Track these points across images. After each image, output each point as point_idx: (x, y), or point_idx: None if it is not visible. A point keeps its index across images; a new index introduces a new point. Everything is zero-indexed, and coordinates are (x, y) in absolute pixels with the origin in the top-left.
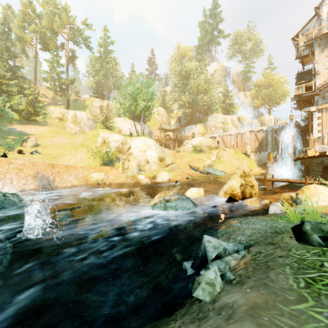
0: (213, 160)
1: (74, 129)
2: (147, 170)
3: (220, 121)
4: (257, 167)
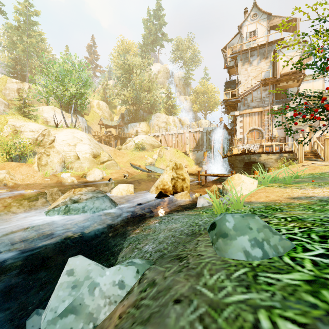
0: (156, 158)
1: None
2: (76, 168)
3: (163, 121)
4: (194, 165)
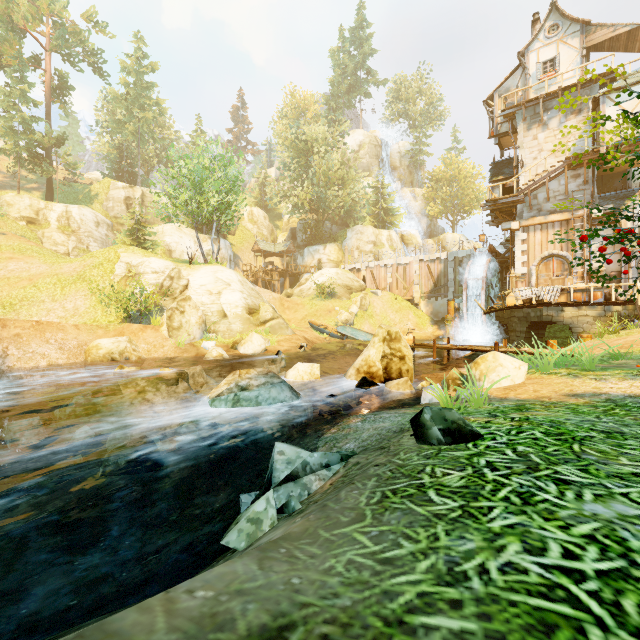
0: (355, 312)
1: (63, 245)
2: (222, 332)
3: (368, 240)
4: (430, 325)
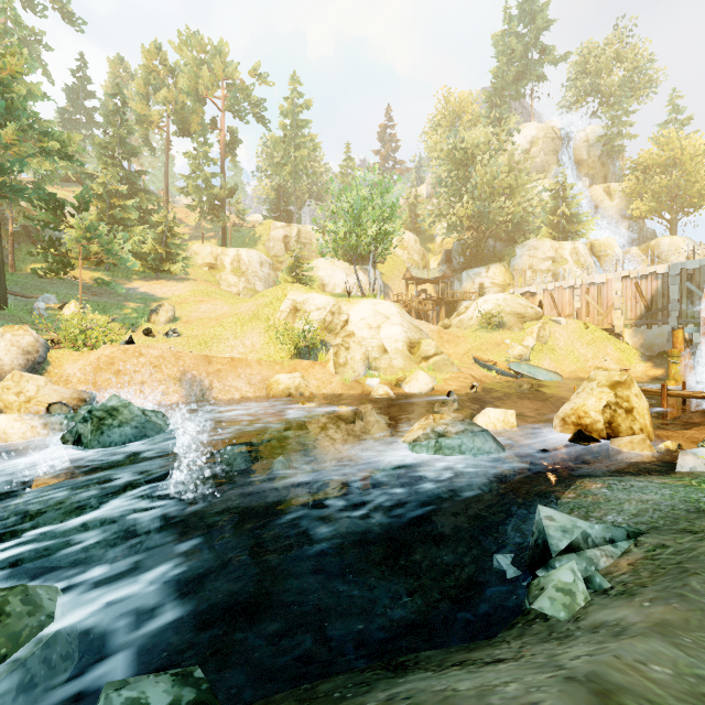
0: (531, 345)
1: (235, 286)
2: (383, 369)
3: (544, 257)
4: (639, 362)
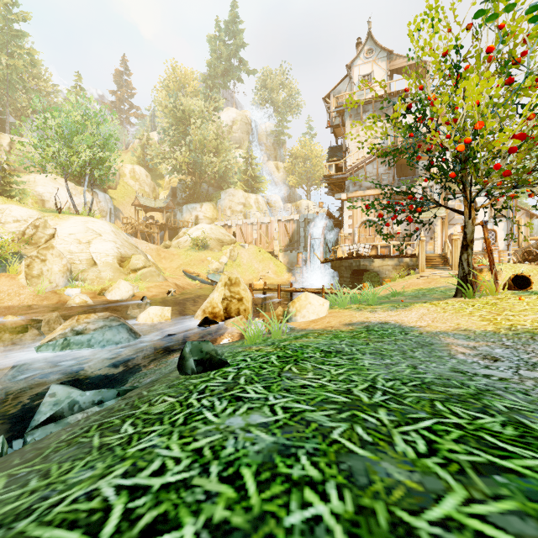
0: (225, 262)
1: None
2: (91, 280)
3: (239, 202)
4: (286, 273)
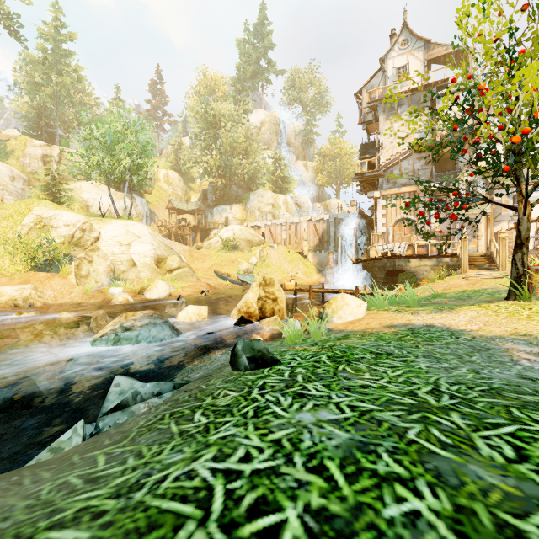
0: (254, 262)
1: None
2: (131, 280)
3: (268, 203)
4: (316, 273)
